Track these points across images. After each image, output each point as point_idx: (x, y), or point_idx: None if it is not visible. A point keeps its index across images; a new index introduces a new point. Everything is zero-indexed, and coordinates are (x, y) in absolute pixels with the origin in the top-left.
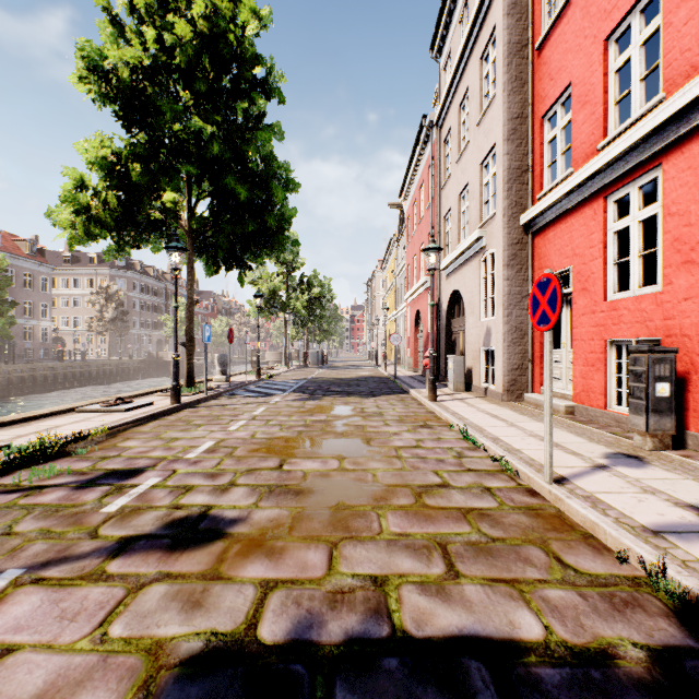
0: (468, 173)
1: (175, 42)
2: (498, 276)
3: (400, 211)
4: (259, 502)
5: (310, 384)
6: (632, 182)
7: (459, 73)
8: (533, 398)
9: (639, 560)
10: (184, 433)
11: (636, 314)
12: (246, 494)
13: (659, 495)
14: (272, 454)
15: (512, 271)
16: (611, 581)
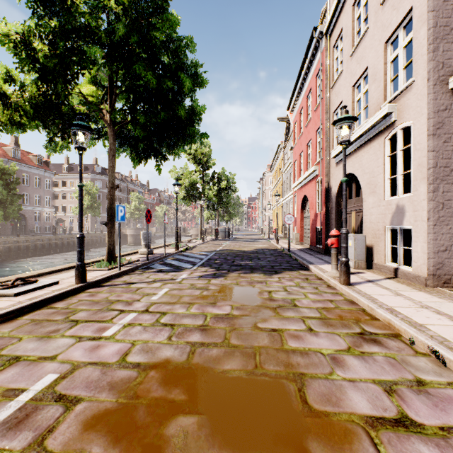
0: (366, 59)
1: None
2: (418, 149)
3: (286, 123)
4: None
5: (218, 257)
6: None
7: None
8: None
9: None
10: (40, 342)
11: None
12: None
13: None
14: (118, 449)
15: (439, 141)
16: None
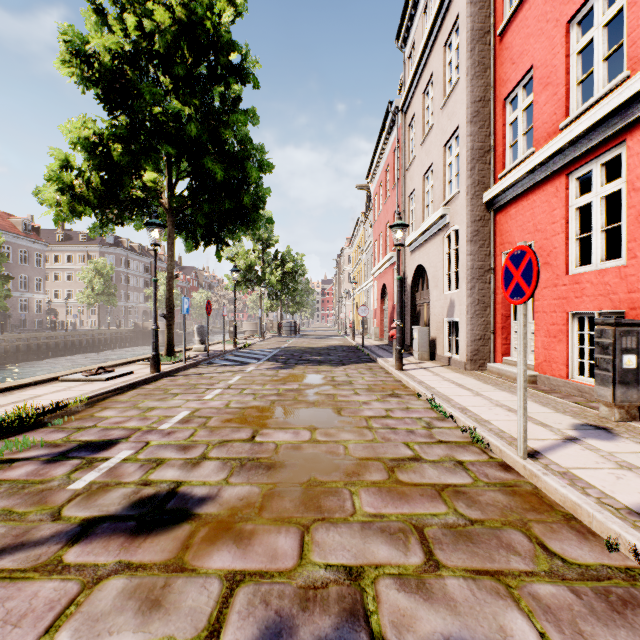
0: (431, 154)
1: (154, 28)
2: (461, 252)
3: (367, 192)
4: (229, 478)
5: (283, 353)
6: (595, 160)
7: (423, 61)
8: (495, 367)
9: (631, 549)
10: (160, 402)
11: (599, 287)
12: (217, 468)
13: (636, 471)
14: (245, 425)
15: (475, 246)
16: (603, 573)
